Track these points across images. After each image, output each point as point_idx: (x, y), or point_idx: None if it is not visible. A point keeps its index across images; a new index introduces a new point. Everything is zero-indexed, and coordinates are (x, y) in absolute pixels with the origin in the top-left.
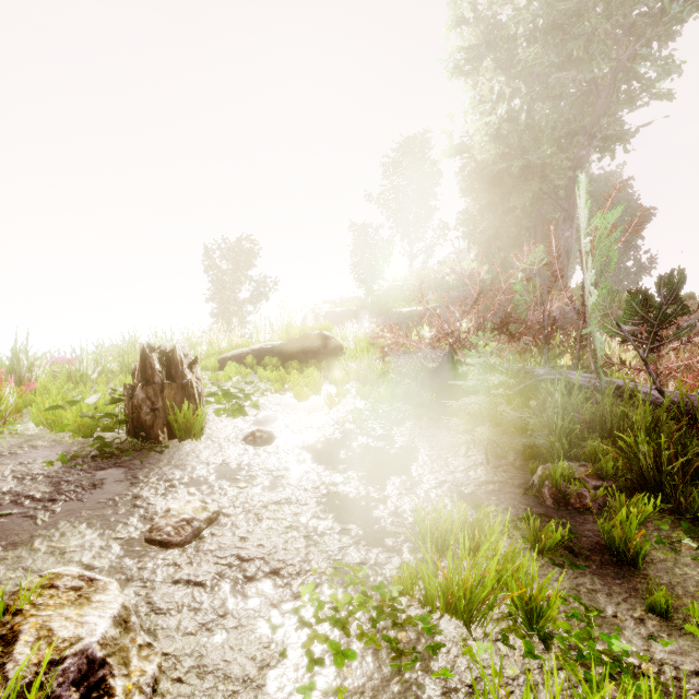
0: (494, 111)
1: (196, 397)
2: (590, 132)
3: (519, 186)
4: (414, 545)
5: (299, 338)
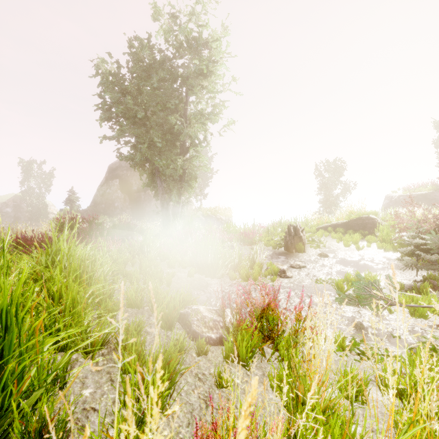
0: None
1: (303, 240)
2: None
3: None
4: None
5: (355, 219)
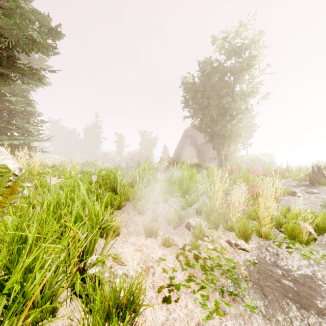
0: None
1: (325, 177)
2: None
3: None
4: None
5: None
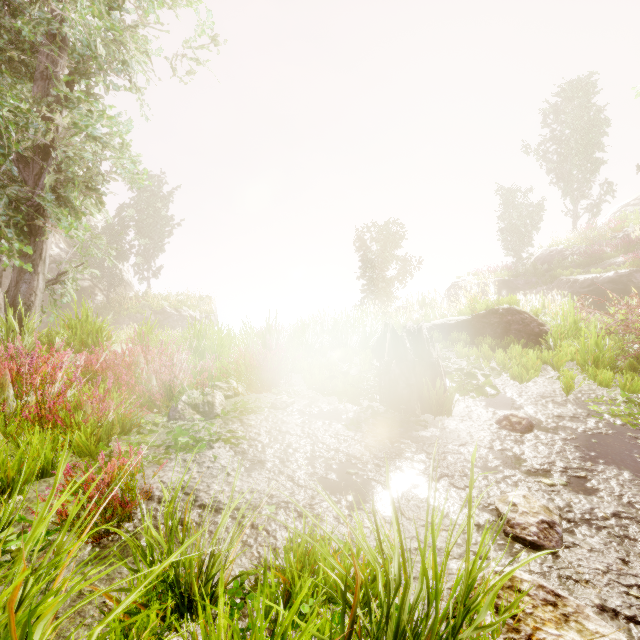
0: None
1: (442, 375)
2: None
3: None
4: None
5: (485, 313)
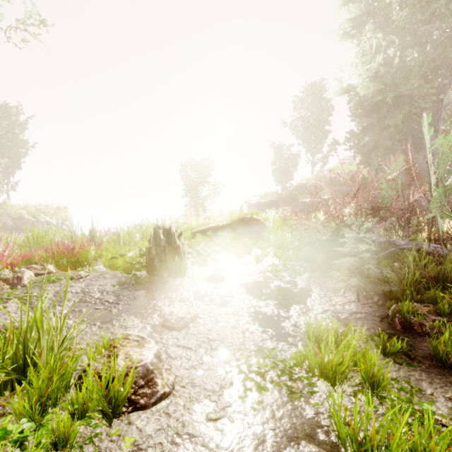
0: (373, 59)
1: (181, 254)
2: (451, 66)
3: (392, 111)
4: (305, 343)
5: (238, 220)
